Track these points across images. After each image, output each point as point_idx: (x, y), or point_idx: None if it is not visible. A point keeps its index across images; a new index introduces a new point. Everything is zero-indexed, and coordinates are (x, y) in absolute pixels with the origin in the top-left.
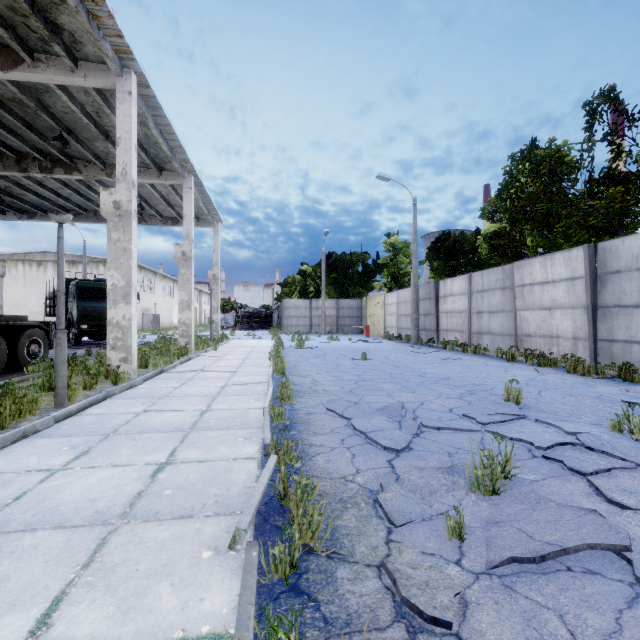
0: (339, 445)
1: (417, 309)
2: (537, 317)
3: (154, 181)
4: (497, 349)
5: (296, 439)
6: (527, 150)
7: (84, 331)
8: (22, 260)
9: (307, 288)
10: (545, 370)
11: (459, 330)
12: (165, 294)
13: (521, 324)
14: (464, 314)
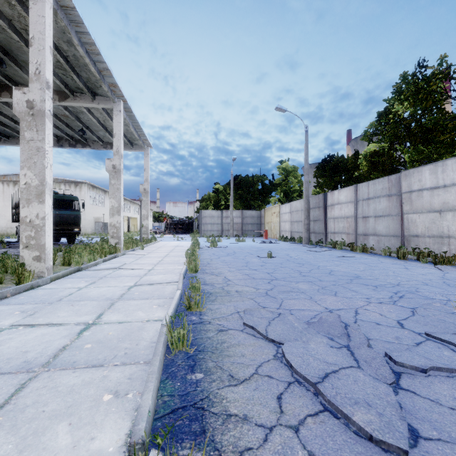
0: (277, 419)
1: (308, 216)
2: (426, 219)
3: (89, 105)
4: (383, 248)
5: (200, 397)
6: (412, 73)
7: None
8: (2, 180)
9: (219, 202)
10: (446, 268)
11: (346, 232)
12: None
13: (408, 226)
14: (350, 219)
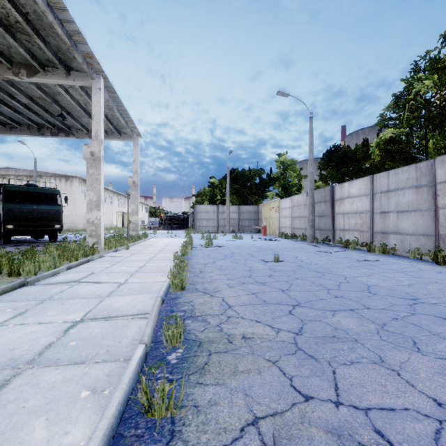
0: None
1: (313, 211)
2: None
3: (63, 82)
4: (409, 249)
5: None
6: None
7: (10, 231)
8: None
9: (215, 196)
10: None
11: (358, 230)
12: (106, 202)
13: (445, 223)
14: (364, 214)
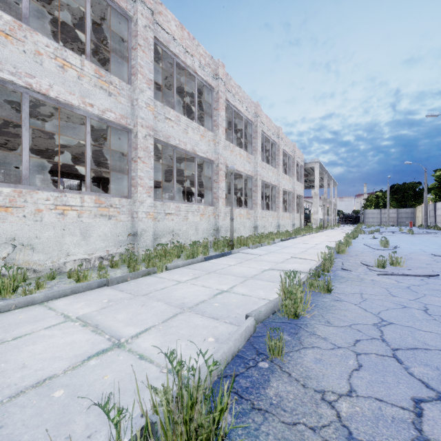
0: None
1: (426, 214)
2: None
3: (321, 183)
4: None
5: None
6: None
7: None
8: None
9: (378, 204)
10: (438, 231)
11: (439, 222)
12: None
13: None
14: (440, 216)
